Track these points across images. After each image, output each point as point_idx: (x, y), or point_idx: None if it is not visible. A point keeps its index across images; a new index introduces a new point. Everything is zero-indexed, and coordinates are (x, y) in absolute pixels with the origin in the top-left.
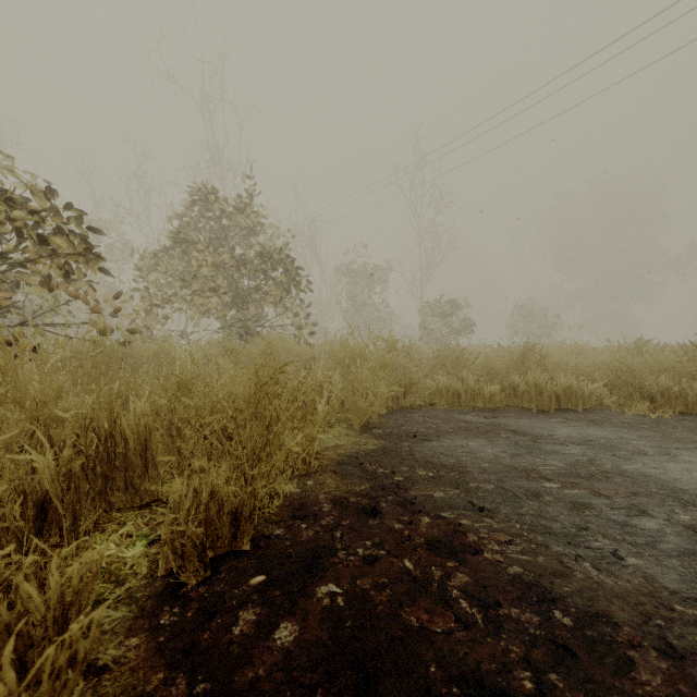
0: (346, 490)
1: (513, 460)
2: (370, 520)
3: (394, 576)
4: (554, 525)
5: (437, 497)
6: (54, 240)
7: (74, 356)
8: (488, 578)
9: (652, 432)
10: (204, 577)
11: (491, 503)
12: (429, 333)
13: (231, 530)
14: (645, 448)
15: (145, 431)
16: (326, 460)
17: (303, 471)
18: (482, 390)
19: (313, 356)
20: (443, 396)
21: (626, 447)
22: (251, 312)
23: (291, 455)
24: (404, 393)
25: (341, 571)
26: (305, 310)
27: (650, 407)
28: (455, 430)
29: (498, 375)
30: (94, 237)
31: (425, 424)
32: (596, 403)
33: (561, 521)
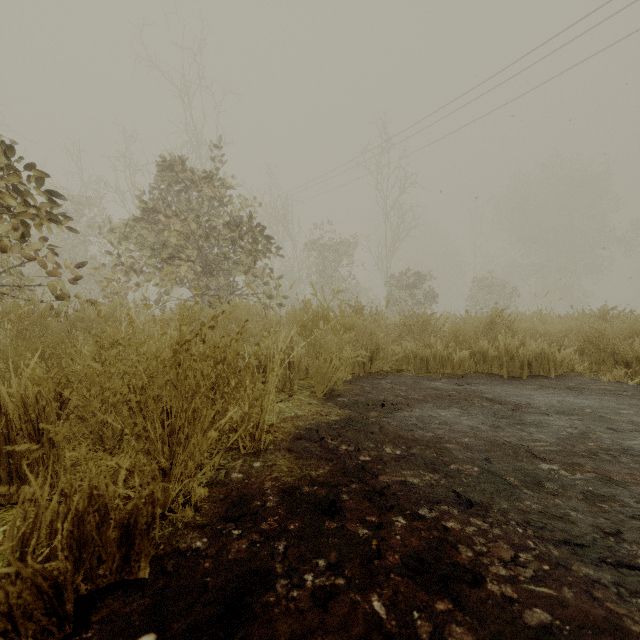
0: (300, 475)
1: (495, 433)
2: (327, 521)
3: (357, 634)
4: (570, 528)
5: (412, 484)
6: (2, 197)
7: (5, 317)
8: (502, 637)
9: (638, 400)
10: (57, 639)
11: (481, 494)
12: (394, 304)
13: (121, 551)
14: (638, 418)
15: (36, 404)
16: (281, 434)
17: (251, 448)
18: (451, 356)
19: (278, 322)
20: (411, 363)
21: (617, 417)
22: (222, 281)
23: (206, 443)
24: (371, 359)
25: (275, 622)
26: (274, 280)
27: (625, 374)
28: (426, 398)
29: (466, 340)
30: (76, 213)
31: (393, 391)
32: (567, 369)
33: (577, 521)
